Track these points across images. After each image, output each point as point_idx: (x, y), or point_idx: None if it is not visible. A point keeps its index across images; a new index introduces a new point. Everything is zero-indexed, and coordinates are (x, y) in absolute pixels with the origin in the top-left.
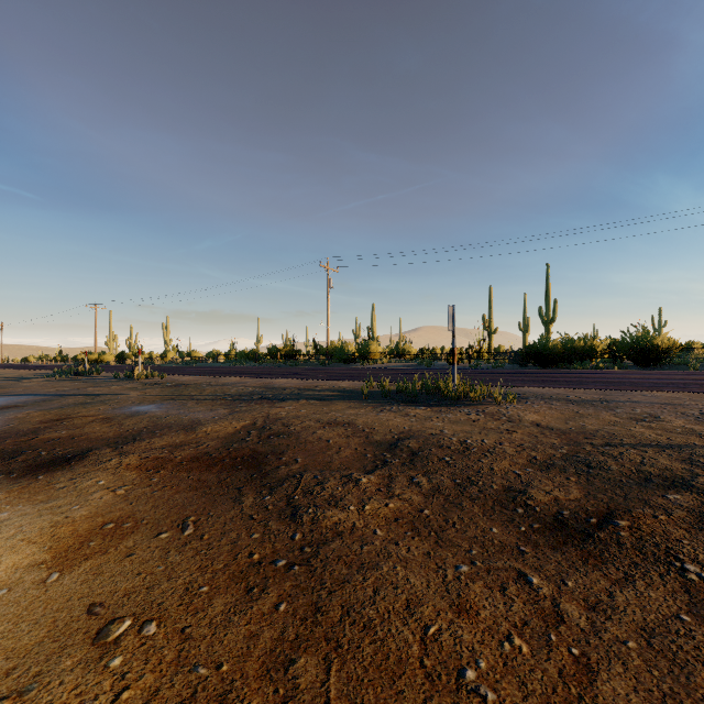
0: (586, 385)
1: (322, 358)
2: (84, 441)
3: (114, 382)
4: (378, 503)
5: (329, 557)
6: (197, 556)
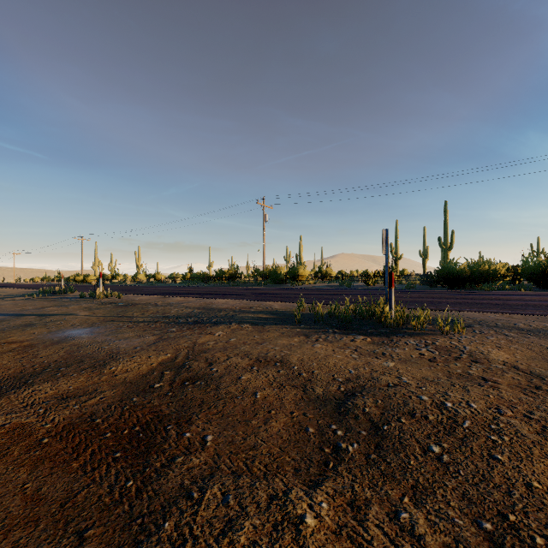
0: (520, 309)
1: (259, 279)
2: None
3: (77, 301)
4: None
5: None
6: None
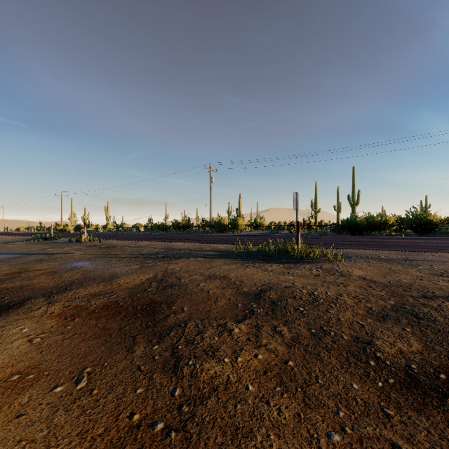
0: (389, 248)
1: (207, 228)
2: (28, 290)
3: (68, 244)
4: (249, 354)
5: (205, 419)
6: (81, 416)
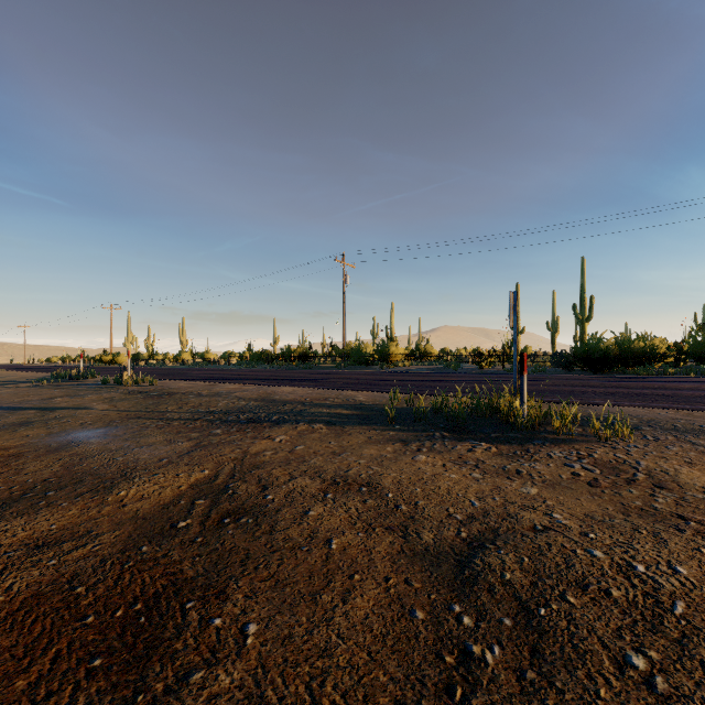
0: (702, 403)
1: (338, 359)
2: None
3: (97, 389)
4: None
5: None
6: None
